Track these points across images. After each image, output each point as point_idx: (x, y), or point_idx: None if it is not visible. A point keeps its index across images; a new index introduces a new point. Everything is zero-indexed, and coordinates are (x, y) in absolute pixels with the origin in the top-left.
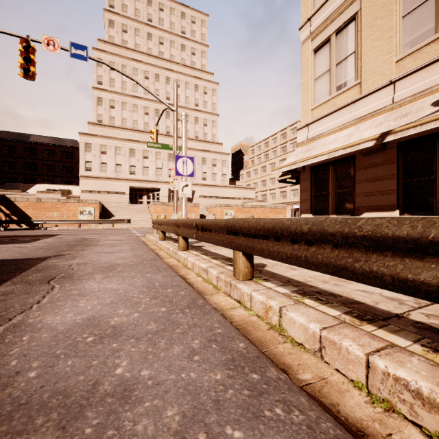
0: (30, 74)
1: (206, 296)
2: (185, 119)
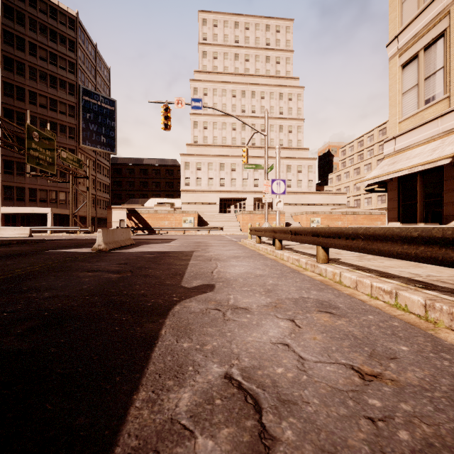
0: (168, 127)
1: (299, 272)
2: (278, 150)
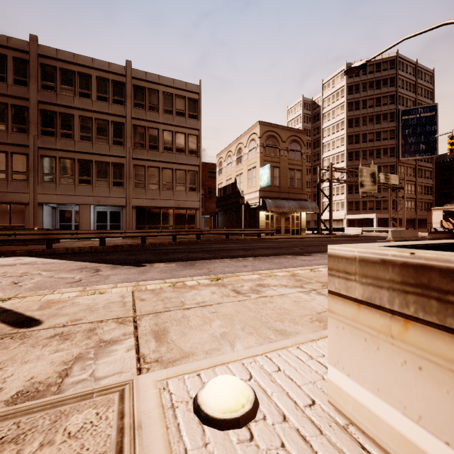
0: (453, 151)
1: None
2: None
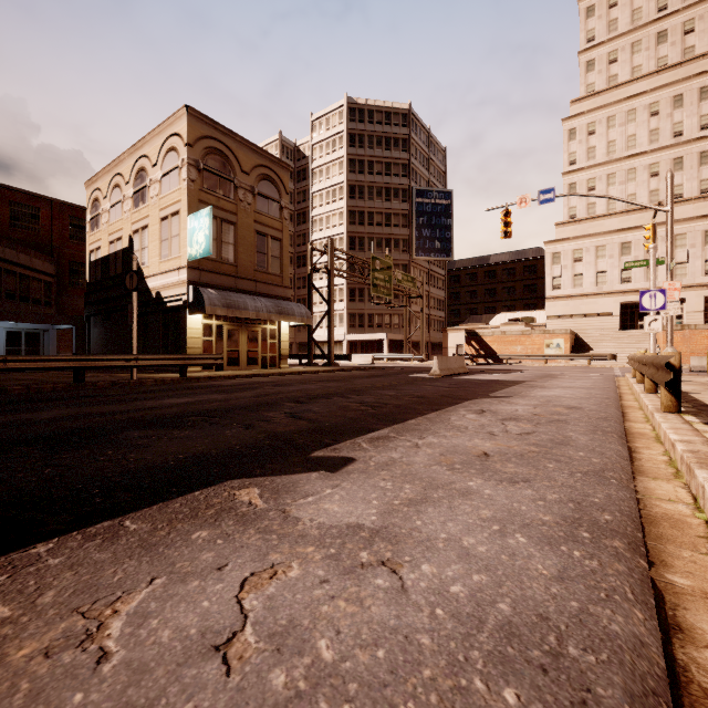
0: (508, 235)
1: (622, 401)
2: (652, 251)
